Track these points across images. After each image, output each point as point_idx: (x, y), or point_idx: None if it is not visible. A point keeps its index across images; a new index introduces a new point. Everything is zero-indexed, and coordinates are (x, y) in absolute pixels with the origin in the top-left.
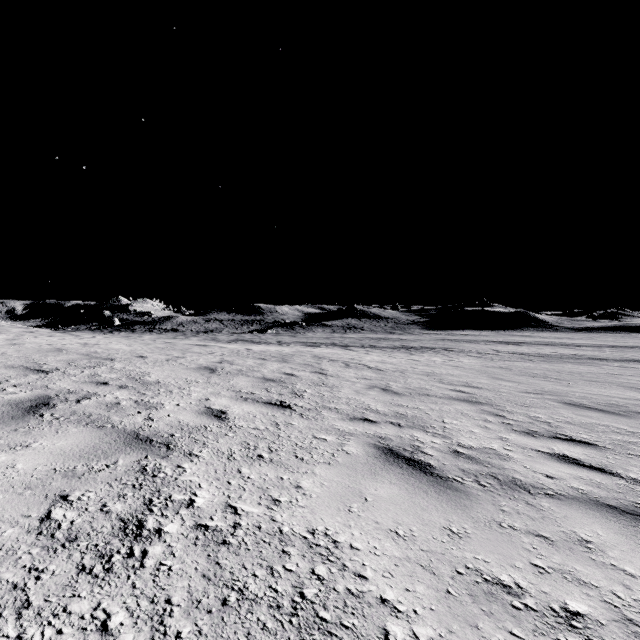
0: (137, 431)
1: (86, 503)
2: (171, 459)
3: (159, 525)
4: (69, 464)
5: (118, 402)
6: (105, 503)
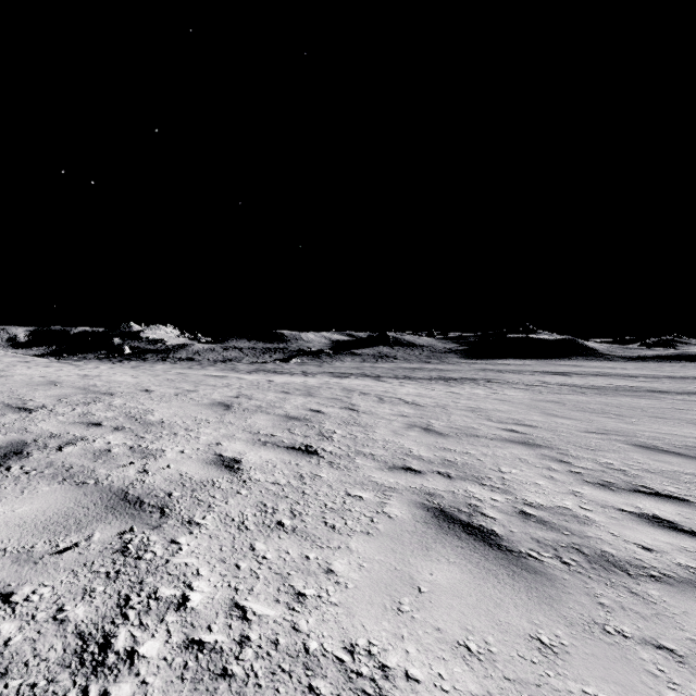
0: (126, 489)
1: (35, 606)
2: (164, 530)
3: (133, 643)
4: (26, 541)
5: (109, 449)
6: (62, 605)
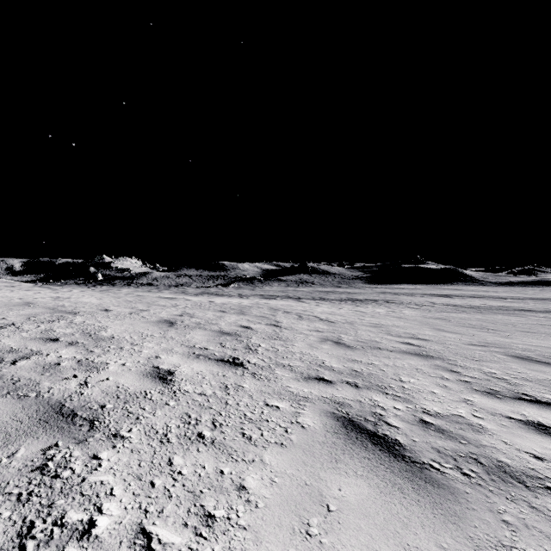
0: (63, 402)
1: None
2: (88, 445)
3: None
4: None
5: (58, 362)
6: None
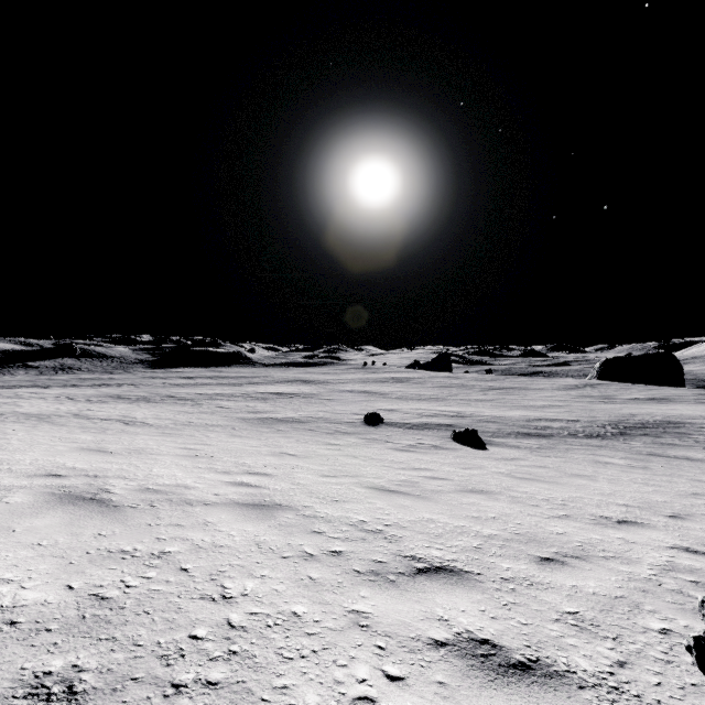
0: None
1: None
2: None
3: None
4: None
5: None
6: None
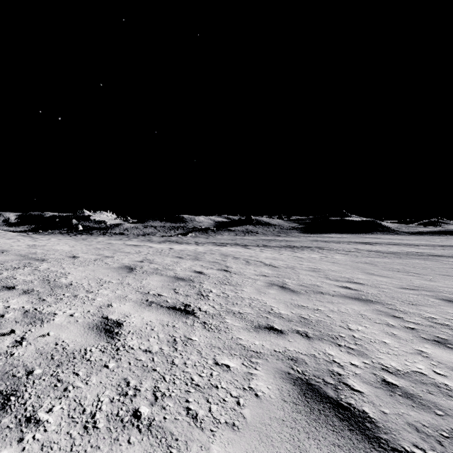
0: None
1: None
2: None
3: None
4: None
5: (3, 314)
6: None
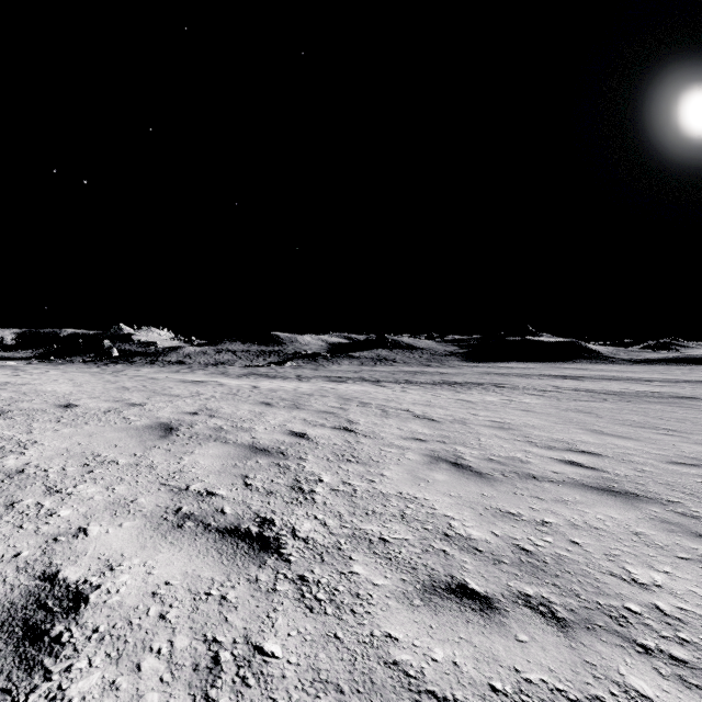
0: None
1: None
2: None
3: None
4: None
5: None
6: None
